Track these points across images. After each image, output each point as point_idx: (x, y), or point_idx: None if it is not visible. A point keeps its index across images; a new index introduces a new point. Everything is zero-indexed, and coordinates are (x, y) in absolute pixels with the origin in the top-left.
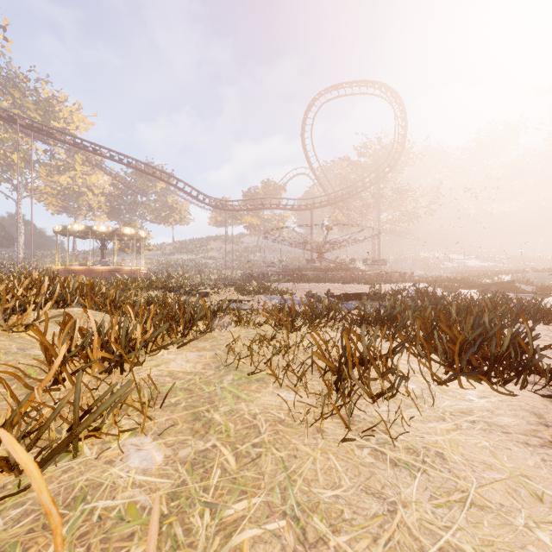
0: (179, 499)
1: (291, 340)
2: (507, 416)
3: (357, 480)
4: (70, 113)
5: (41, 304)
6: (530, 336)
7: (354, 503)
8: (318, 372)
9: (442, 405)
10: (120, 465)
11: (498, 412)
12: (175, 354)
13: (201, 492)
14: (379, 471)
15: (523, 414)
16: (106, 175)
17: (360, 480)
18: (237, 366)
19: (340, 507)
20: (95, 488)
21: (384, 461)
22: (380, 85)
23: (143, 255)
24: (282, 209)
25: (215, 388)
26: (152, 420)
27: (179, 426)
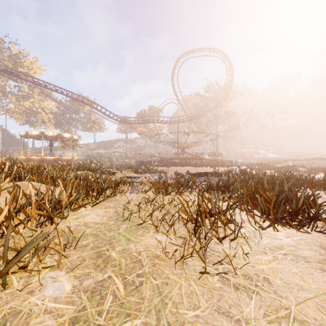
0: (79, 323)
1: (165, 201)
2: (306, 249)
3: (211, 302)
4: (30, 63)
5: (4, 179)
6: (316, 197)
7: (210, 321)
8: (182, 221)
9: (263, 243)
10: (38, 294)
11: (299, 247)
12: (90, 211)
13: (96, 316)
14: (226, 293)
15: (315, 248)
16: (53, 101)
17: (213, 302)
18: (129, 218)
19: (199, 325)
20: (14, 315)
21: (229, 286)
22: (218, 51)
23: (76, 150)
24: (160, 123)
25: (114, 233)
26: (67, 258)
27: (86, 262)
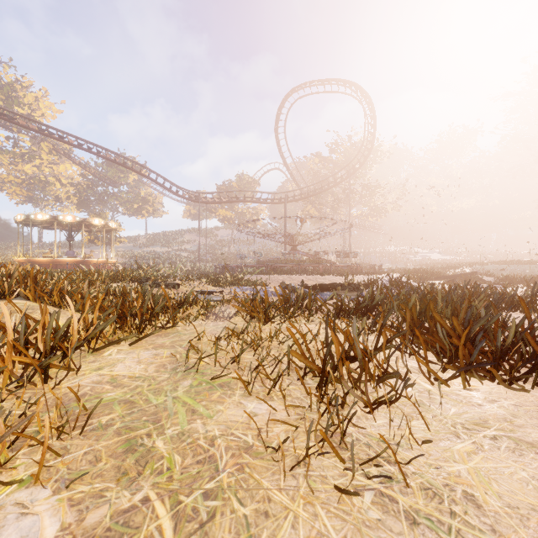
0: None
1: (264, 333)
2: (531, 427)
3: None
4: (35, 99)
5: None
6: None
7: None
8: (296, 373)
9: (450, 414)
10: None
11: (518, 422)
12: (125, 354)
13: None
14: (392, 537)
15: None
16: (75, 165)
17: None
18: (197, 367)
19: None
20: None
21: (396, 516)
22: (351, 84)
23: (113, 247)
24: (256, 202)
25: (165, 399)
26: (63, 455)
27: (101, 464)
